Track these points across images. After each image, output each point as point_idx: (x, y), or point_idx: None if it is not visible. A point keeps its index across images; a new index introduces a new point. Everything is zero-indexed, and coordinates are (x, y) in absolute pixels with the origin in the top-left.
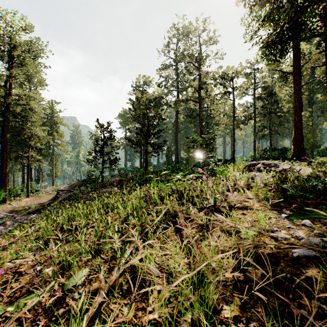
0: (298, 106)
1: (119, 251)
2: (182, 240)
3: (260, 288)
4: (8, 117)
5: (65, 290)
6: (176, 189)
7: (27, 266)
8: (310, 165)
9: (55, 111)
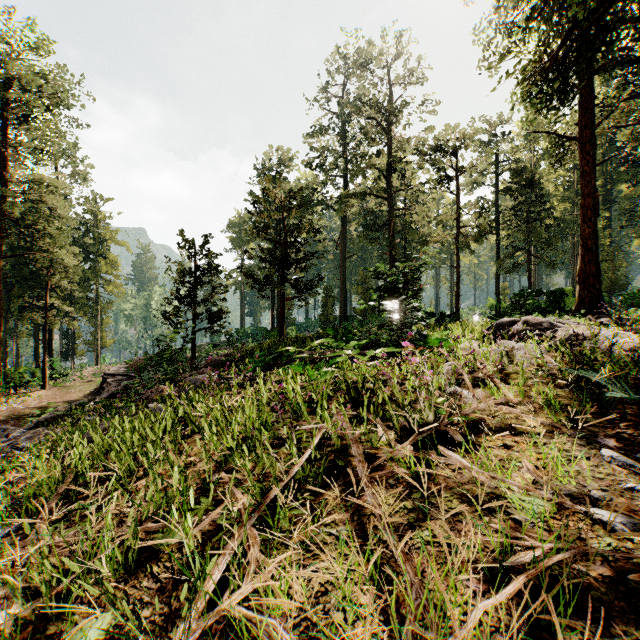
0: (589, 204)
1: (197, 562)
2: (363, 525)
3: None
4: (3, 228)
5: None
6: (343, 380)
7: None
8: (619, 325)
9: (101, 216)
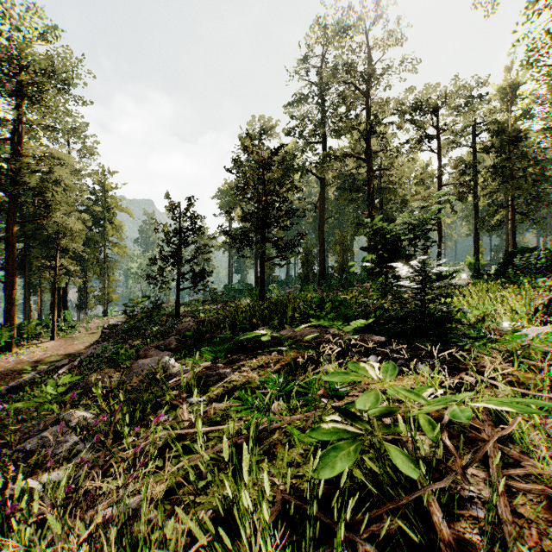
0: None
1: None
2: None
3: None
4: (16, 196)
5: None
6: None
7: None
8: None
9: (108, 187)
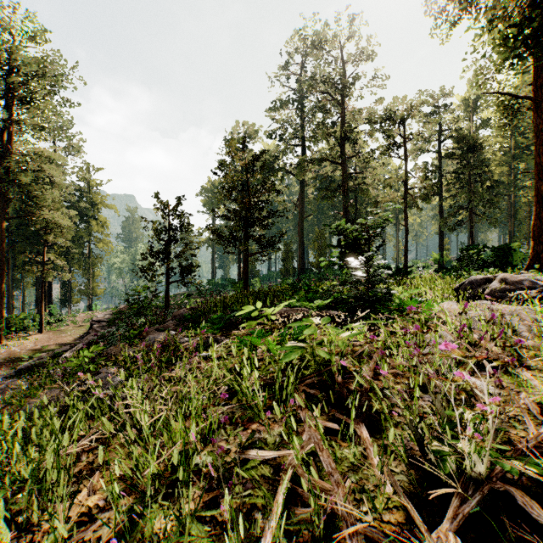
0: None
1: None
2: None
3: None
4: (5, 193)
5: None
6: (310, 353)
7: None
8: None
9: (93, 184)
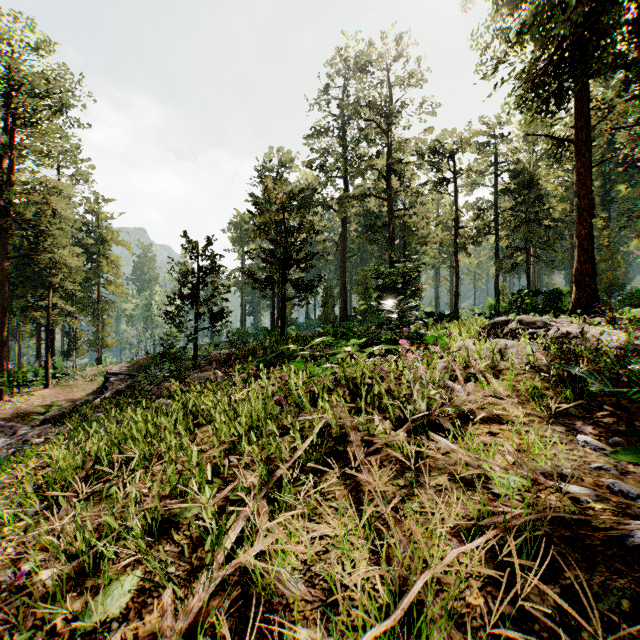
0: (585, 206)
1: (215, 528)
2: (359, 499)
3: (559, 639)
4: (7, 228)
5: (78, 635)
6: (343, 376)
7: (3, 561)
8: (612, 324)
9: (103, 217)
